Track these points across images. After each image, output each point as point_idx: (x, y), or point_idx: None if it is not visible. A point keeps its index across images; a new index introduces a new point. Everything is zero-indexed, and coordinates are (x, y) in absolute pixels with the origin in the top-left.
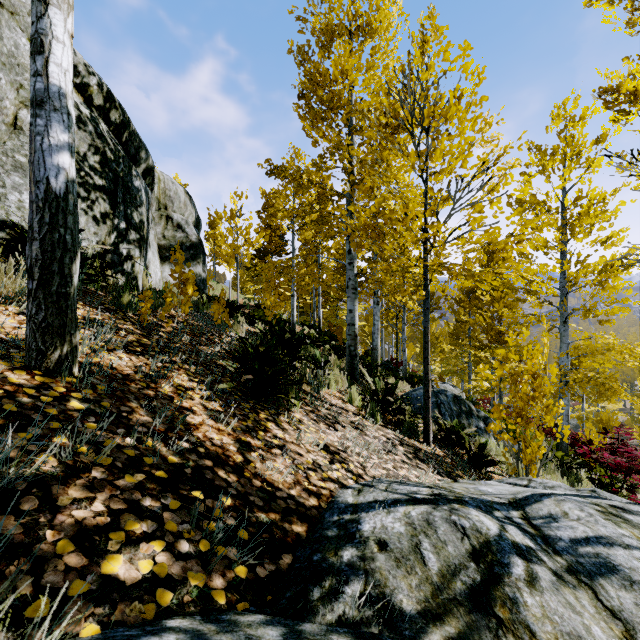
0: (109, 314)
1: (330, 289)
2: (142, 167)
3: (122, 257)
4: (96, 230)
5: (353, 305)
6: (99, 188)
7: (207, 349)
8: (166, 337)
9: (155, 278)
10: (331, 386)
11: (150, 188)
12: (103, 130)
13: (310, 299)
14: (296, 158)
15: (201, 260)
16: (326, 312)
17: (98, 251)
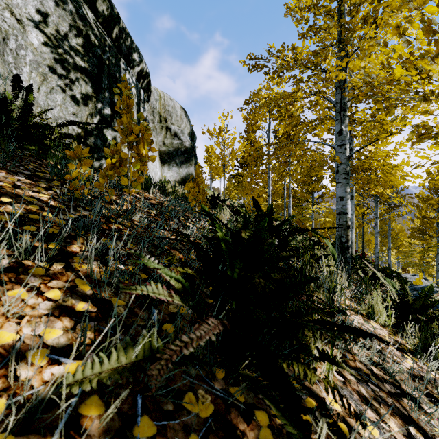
0: (23, 179)
1: (296, 193)
2: (136, 70)
3: (107, 143)
4: (75, 111)
5: (344, 191)
6: (80, 69)
7: (163, 234)
8: (106, 215)
9: (154, 176)
10: None
11: (146, 94)
12: (87, 15)
13: (280, 201)
14: (271, 82)
15: (193, 162)
16: (292, 211)
17: (78, 133)
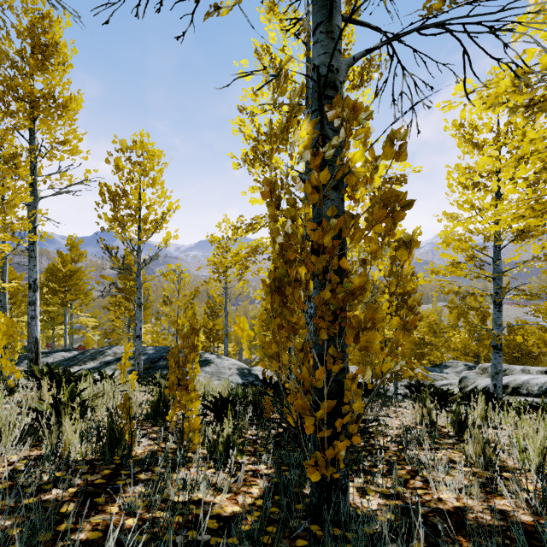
0: None
1: None
2: None
3: None
4: None
5: None
6: None
7: None
8: None
9: None
10: None
11: None
12: None
13: None
14: None
15: None
16: None
17: None
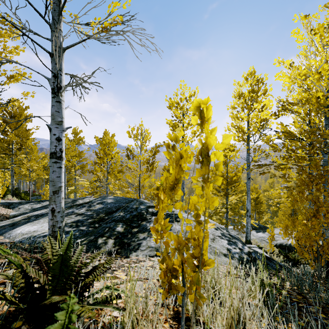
0: None
1: None
2: None
3: None
4: None
5: (13, 180)
6: None
7: None
8: None
9: None
10: (9, 197)
11: None
12: None
13: None
14: None
15: None
16: None
17: None
